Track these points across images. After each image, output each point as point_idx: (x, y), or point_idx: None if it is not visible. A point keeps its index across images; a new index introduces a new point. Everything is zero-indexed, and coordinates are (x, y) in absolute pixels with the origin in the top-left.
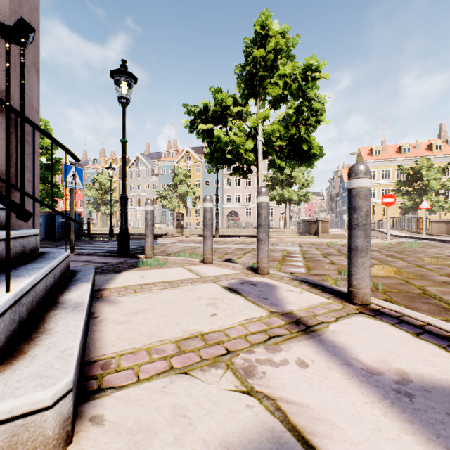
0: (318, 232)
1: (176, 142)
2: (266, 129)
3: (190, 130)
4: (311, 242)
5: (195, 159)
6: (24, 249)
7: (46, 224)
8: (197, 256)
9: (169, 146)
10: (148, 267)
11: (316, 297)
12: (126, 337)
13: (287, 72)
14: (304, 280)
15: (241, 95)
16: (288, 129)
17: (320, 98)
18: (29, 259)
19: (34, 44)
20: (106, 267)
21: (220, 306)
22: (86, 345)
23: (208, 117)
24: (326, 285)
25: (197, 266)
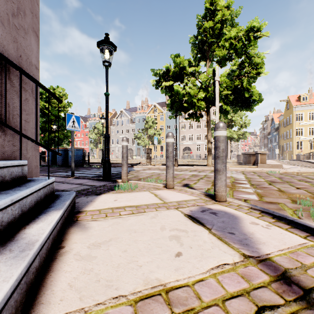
0: (257, 162)
1: (147, 99)
2: None
3: (156, 87)
4: (252, 171)
5: (160, 111)
6: (2, 178)
7: (63, 156)
8: (161, 181)
9: (142, 103)
10: (122, 190)
11: (289, 234)
12: (80, 286)
13: (233, 35)
14: (266, 211)
15: (194, 59)
16: (233, 81)
17: (259, 55)
18: (4, 189)
19: (33, 14)
20: (91, 189)
21: (184, 242)
22: (33, 295)
23: (169, 76)
24: (293, 218)
25: (161, 191)
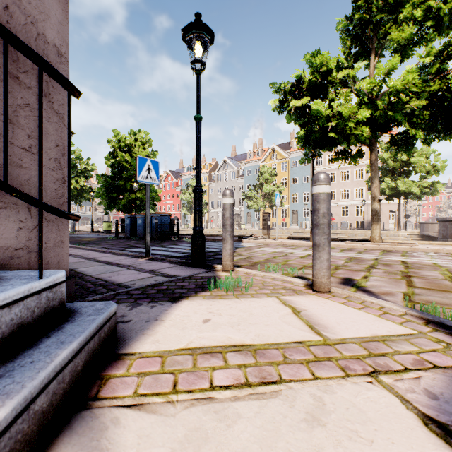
0: None
1: (261, 141)
2: (394, 85)
3: (279, 111)
4: None
5: (281, 157)
6: None
7: (144, 225)
8: (295, 271)
9: (254, 146)
10: (222, 292)
11: None
12: None
13: None
14: None
15: (346, 57)
16: (428, 83)
17: None
18: None
19: None
20: (166, 285)
21: None
22: None
23: (302, 90)
24: None
25: (305, 299)
